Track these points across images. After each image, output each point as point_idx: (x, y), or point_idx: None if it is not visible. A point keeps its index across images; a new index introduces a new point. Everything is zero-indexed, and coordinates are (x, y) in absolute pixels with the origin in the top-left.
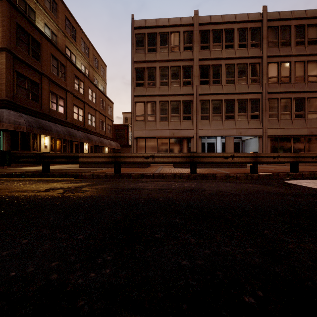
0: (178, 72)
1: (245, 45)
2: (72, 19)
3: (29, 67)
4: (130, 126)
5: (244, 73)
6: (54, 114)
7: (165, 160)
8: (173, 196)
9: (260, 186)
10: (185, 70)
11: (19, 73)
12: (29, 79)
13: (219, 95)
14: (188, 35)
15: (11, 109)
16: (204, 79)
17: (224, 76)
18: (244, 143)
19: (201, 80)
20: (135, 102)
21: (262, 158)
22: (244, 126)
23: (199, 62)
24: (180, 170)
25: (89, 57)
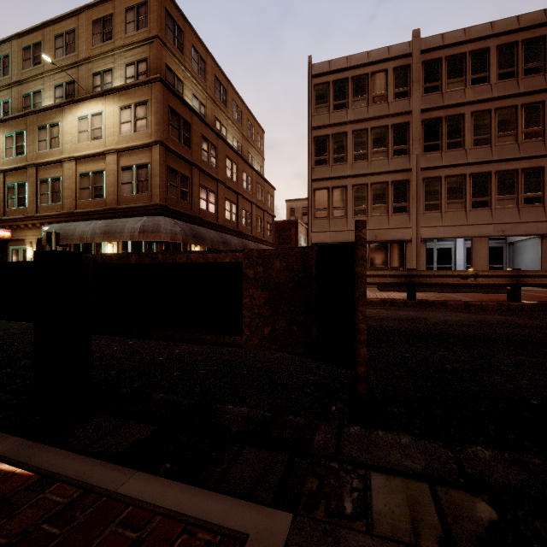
0: (383, 135)
1: (512, 74)
2: (222, 77)
3: (180, 158)
4: (299, 222)
5: (511, 123)
6: (204, 216)
7: (369, 280)
8: (388, 323)
9: (512, 318)
10: (396, 131)
11: (171, 168)
12: (180, 174)
13: (460, 168)
14: (402, 74)
15: (164, 215)
16: (431, 143)
17: (470, 133)
18: (512, 248)
19: (426, 145)
20: (314, 190)
21: (529, 279)
22: (510, 218)
23: (421, 115)
24: (390, 294)
25: (243, 124)
